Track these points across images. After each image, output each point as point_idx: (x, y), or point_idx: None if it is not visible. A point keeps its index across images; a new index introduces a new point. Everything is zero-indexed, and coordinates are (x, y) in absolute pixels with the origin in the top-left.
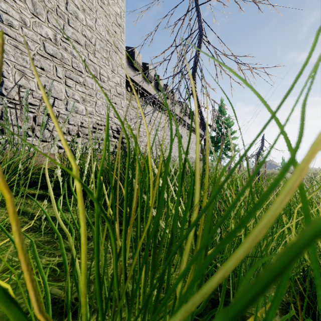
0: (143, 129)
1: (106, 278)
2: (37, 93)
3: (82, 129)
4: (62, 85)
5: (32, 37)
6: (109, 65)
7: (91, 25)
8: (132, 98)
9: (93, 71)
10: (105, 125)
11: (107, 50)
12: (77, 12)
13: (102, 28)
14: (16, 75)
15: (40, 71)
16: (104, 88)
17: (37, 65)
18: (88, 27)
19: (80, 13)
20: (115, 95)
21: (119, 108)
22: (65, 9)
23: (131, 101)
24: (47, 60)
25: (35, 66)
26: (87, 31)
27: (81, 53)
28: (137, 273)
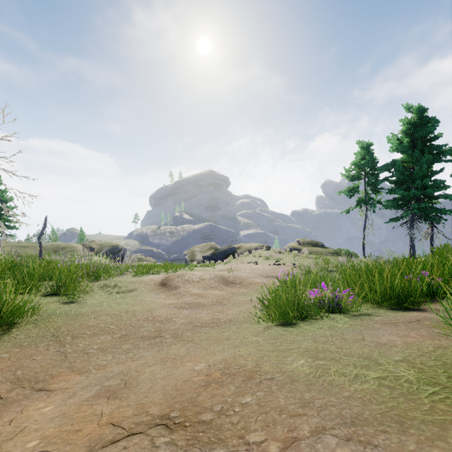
0: None
1: None
2: None
3: None
4: None
5: None
6: None
7: None
8: None
9: None
10: None
11: None
12: None
13: None
14: None
15: None
16: None
17: None
18: None
19: None
20: None
21: None
22: None
23: None
24: None
25: None
26: None
27: None
28: None
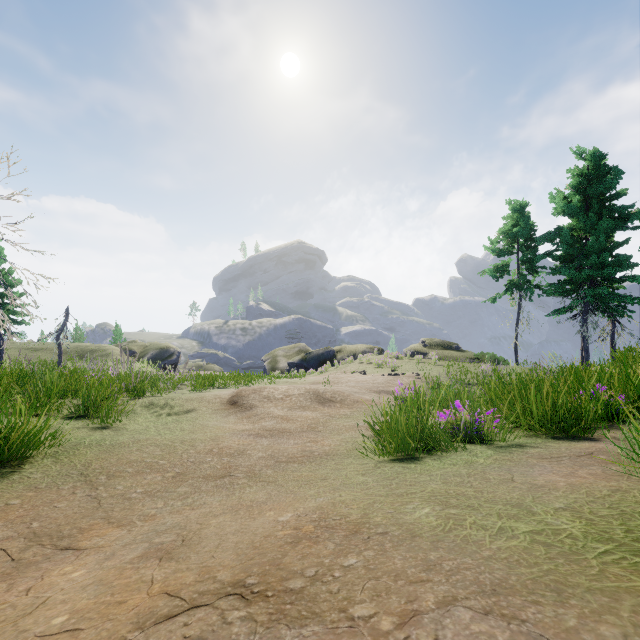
0: None
1: None
2: None
3: None
4: None
5: None
6: None
7: None
8: None
9: None
10: None
11: None
12: None
13: None
14: None
15: None
16: None
17: None
18: None
19: None
20: None
21: None
22: None
23: None
24: None
25: None
26: None
27: None
28: None
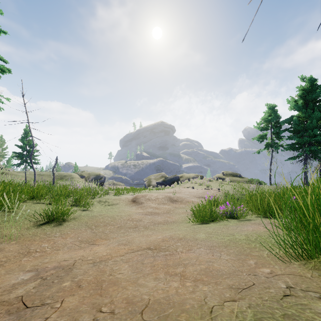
0: None
1: None
2: None
3: None
4: None
5: None
6: None
7: None
8: None
9: None
10: None
11: None
12: None
13: None
14: None
15: None
16: None
17: None
18: None
19: None
20: None
21: None
22: None
23: None
24: None
25: None
26: None
27: None
28: None
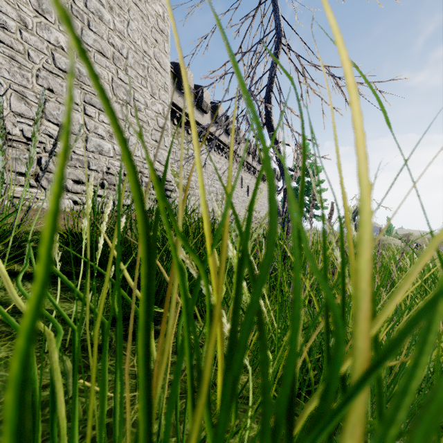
0: (196, 178)
1: (123, 433)
2: (43, 125)
3: (108, 177)
4: (79, 114)
5: (36, 45)
6: (147, 87)
7: (121, 29)
8: (179, 134)
9: (124, 96)
10: (142, 171)
11: (144, 66)
12: (101, 10)
13: (137, 35)
14: (12, 99)
15: (47, 93)
16: (139, 119)
17: (43, 85)
18: (117, 33)
19: (106, 12)
20: (156, 129)
21: (161, 148)
22: (84, 6)
23: (178, 138)
24: (58, 79)
25: (41, 87)
26: (115, 38)
27: (107, 69)
28: (181, 418)
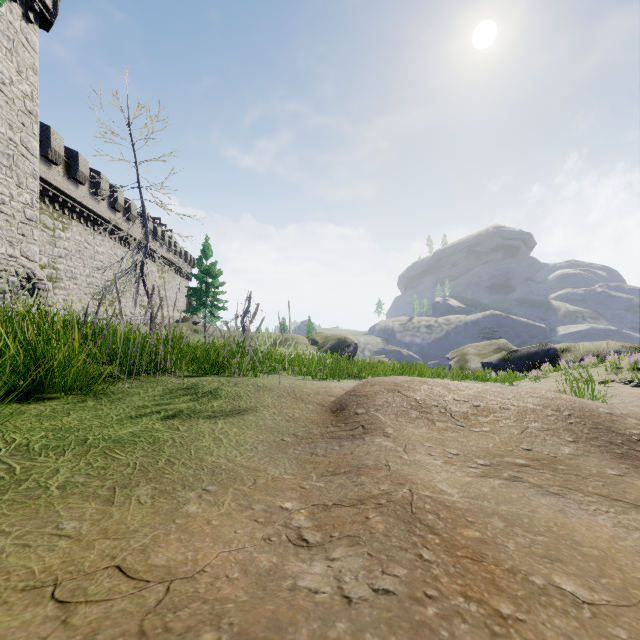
0: (66, 266)
1: None
2: None
3: None
4: None
5: None
6: (12, 177)
7: None
8: (42, 209)
9: None
10: (7, 269)
11: (9, 154)
12: None
13: (1, 122)
14: None
15: None
16: (4, 213)
17: None
18: None
19: None
20: (23, 222)
21: (29, 242)
22: None
23: (40, 215)
24: None
25: None
26: None
27: None
28: None
